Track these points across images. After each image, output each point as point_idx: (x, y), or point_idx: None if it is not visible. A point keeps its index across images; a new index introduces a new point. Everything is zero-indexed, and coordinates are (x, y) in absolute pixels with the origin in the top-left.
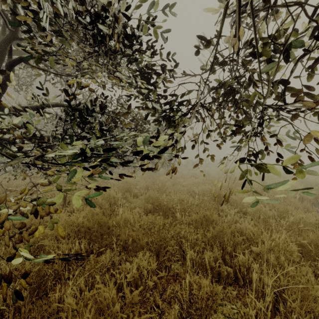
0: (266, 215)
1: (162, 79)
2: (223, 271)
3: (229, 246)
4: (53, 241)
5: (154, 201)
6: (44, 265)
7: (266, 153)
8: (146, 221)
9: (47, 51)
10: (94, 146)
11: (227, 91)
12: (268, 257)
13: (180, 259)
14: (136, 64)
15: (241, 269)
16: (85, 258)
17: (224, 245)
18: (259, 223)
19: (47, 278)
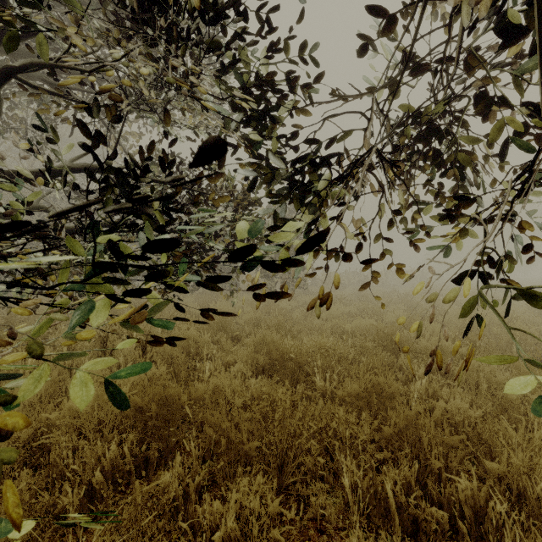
0: (493, 380)
1: (288, 106)
2: (428, 519)
3: (434, 457)
4: (69, 438)
5: (271, 350)
6: (46, 490)
7: (517, 257)
8: (257, 393)
9: (34, 27)
10: (143, 242)
11: (425, 129)
12: (527, 489)
13: (327, 478)
14: (237, 75)
15: (466, 513)
16: (132, 474)
17: (421, 453)
18: (479, 397)
19: (42, 529)
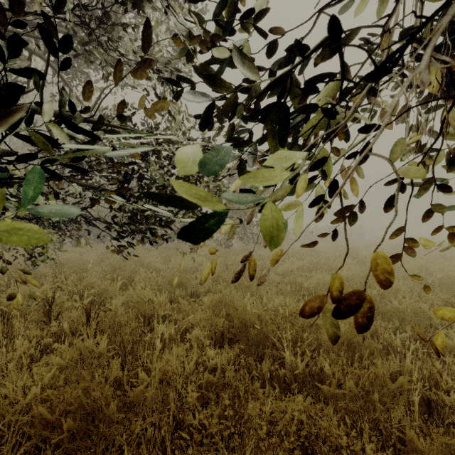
0: None
1: None
2: None
3: None
4: None
5: (231, 316)
6: None
7: None
8: (216, 380)
9: None
10: None
11: None
12: None
13: None
14: None
15: None
16: None
17: None
18: None
19: None
